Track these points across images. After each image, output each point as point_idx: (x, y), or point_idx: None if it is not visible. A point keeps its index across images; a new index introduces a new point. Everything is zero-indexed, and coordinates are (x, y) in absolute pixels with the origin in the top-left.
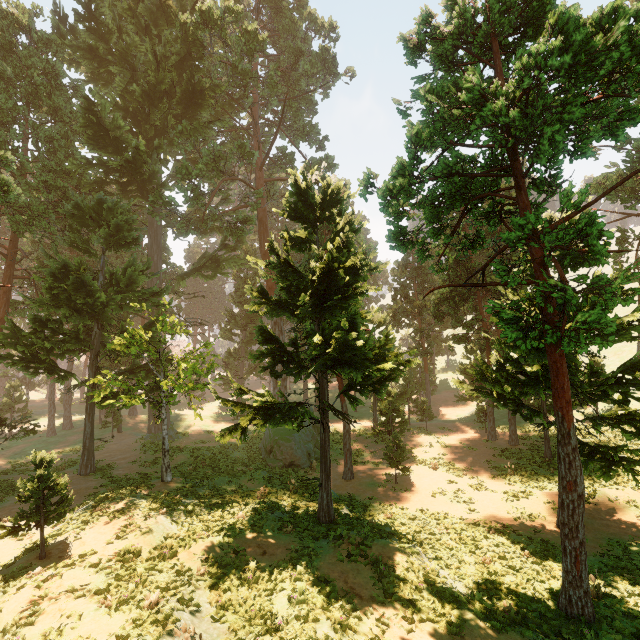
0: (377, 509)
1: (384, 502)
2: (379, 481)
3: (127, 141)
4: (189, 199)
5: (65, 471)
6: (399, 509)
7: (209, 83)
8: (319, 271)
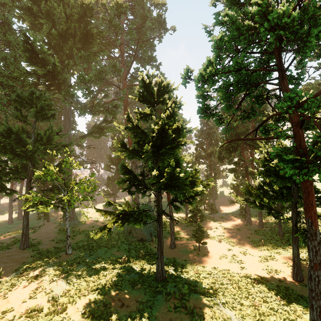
0: (189, 267)
1: (193, 263)
2: (189, 249)
3: (49, 60)
4: (85, 94)
5: (12, 246)
6: (202, 267)
7: (96, 31)
8: (156, 131)
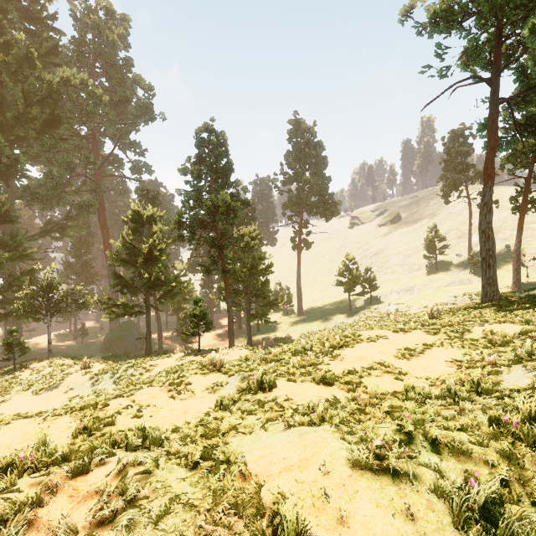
0: None
1: None
2: None
3: (4, 150)
4: (49, 189)
5: None
6: None
7: (62, 111)
8: (147, 249)
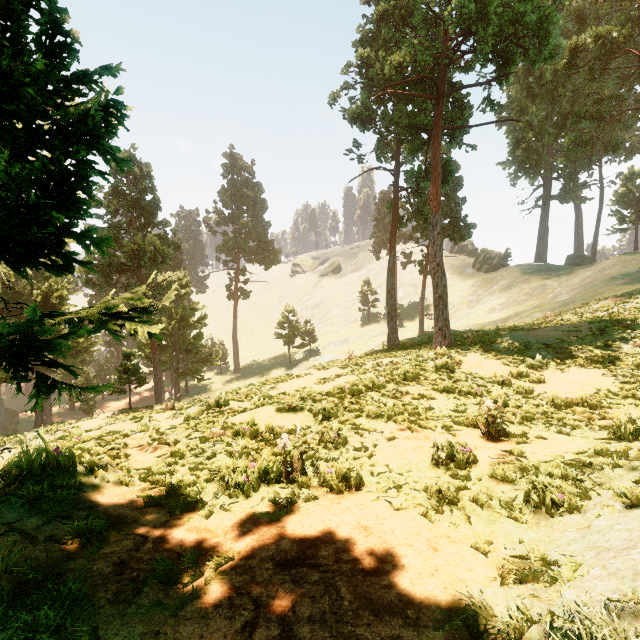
0: None
1: None
2: None
3: None
4: None
5: None
6: None
7: None
8: (41, 296)
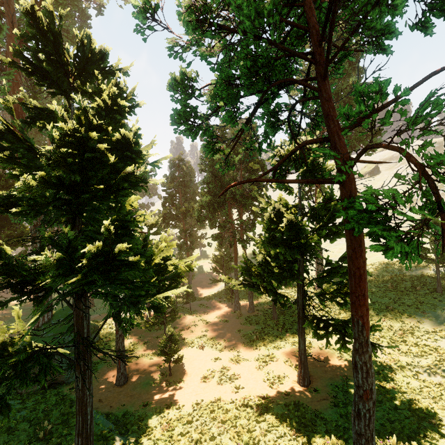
0: (153, 420)
1: (160, 406)
2: (154, 377)
3: None
4: None
5: None
6: (176, 410)
7: None
8: (60, 140)
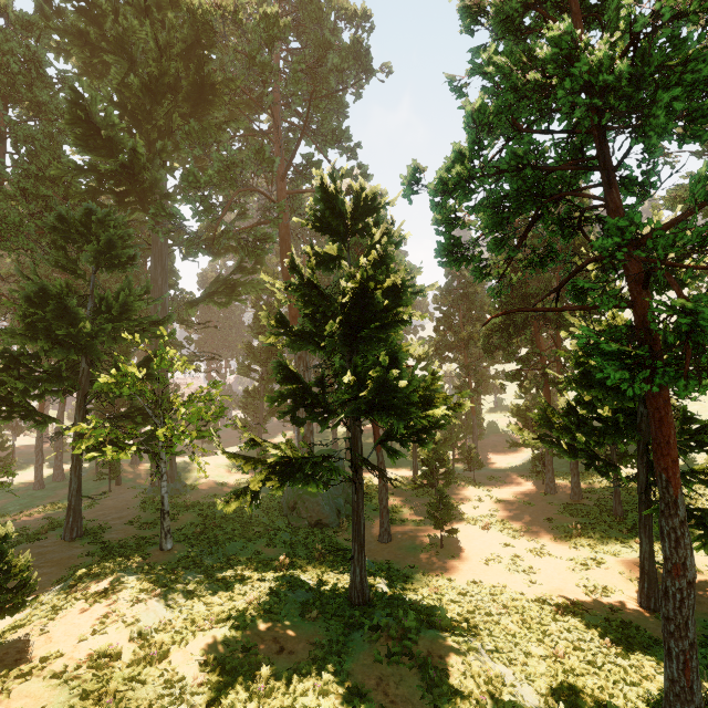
0: (420, 581)
1: (428, 571)
2: (421, 544)
3: (123, 142)
4: (198, 212)
5: (47, 535)
6: (446, 581)
7: (222, 77)
8: (351, 292)
